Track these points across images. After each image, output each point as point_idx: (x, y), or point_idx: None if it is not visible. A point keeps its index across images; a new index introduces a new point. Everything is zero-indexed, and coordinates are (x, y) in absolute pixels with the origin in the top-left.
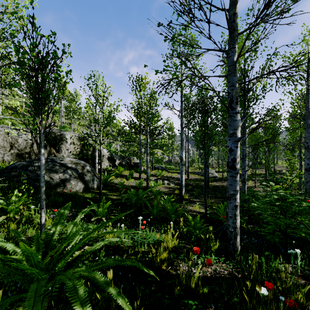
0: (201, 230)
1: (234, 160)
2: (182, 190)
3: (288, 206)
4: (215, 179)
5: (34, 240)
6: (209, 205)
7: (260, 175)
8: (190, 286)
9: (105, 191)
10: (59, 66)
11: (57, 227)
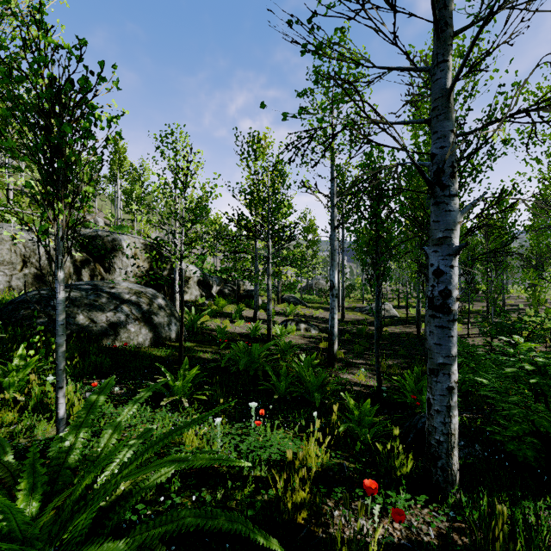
0: (374, 429)
1: (446, 293)
2: (333, 343)
3: None
4: (392, 322)
5: (24, 467)
6: (385, 371)
7: (477, 313)
8: None
9: (192, 344)
10: (93, 107)
11: (79, 434)
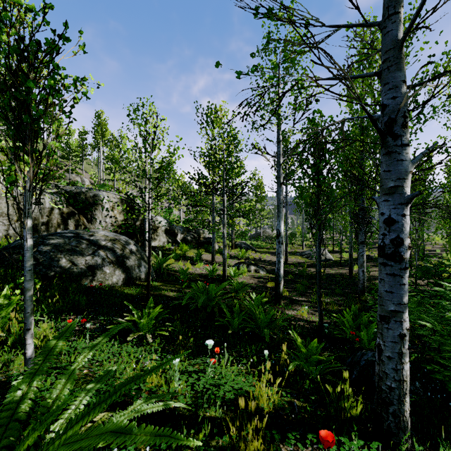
0: (320, 366)
1: (398, 241)
2: (279, 284)
3: None
4: (328, 264)
5: None
6: (324, 307)
7: None
8: None
9: (158, 284)
10: (59, 66)
11: (33, 382)
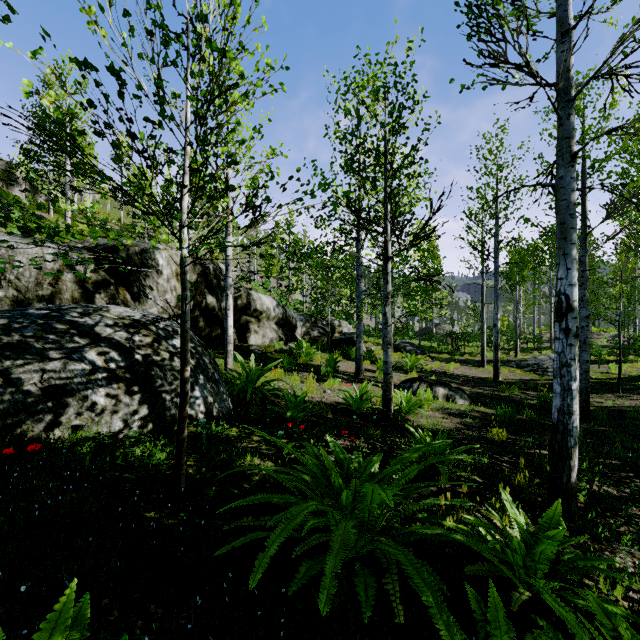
0: None
1: None
2: (569, 456)
3: None
4: None
5: None
6: None
7: None
8: None
9: (232, 431)
10: None
11: None
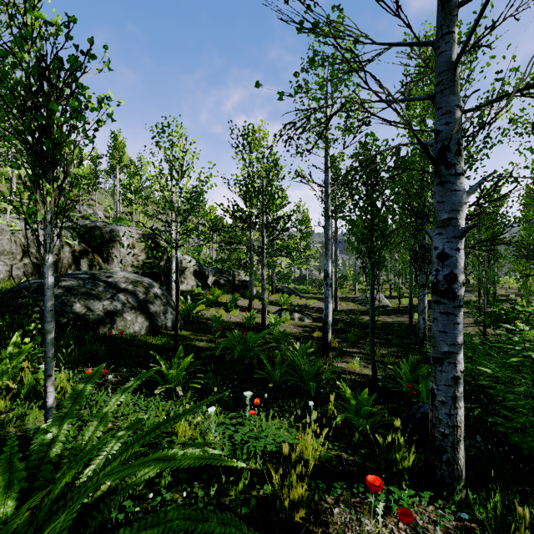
0: (371, 419)
1: (452, 277)
2: (327, 332)
3: None
4: (385, 311)
5: (0, 463)
6: (379, 360)
7: (468, 303)
8: None
9: (187, 333)
10: (83, 86)
11: (63, 425)
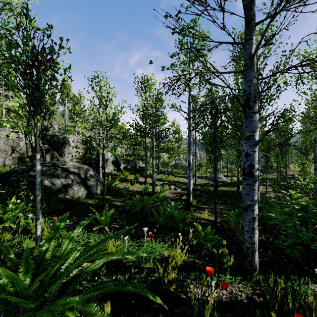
0: (212, 242)
1: (252, 166)
2: (190, 196)
3: (310, 217)
4: (223, 184)
5: (22, 260)
6: (219, 212)
7: (271, 179)
8: (203, 316)
9: (109, 197)
10: (56, 62)
11: (51, 243)
